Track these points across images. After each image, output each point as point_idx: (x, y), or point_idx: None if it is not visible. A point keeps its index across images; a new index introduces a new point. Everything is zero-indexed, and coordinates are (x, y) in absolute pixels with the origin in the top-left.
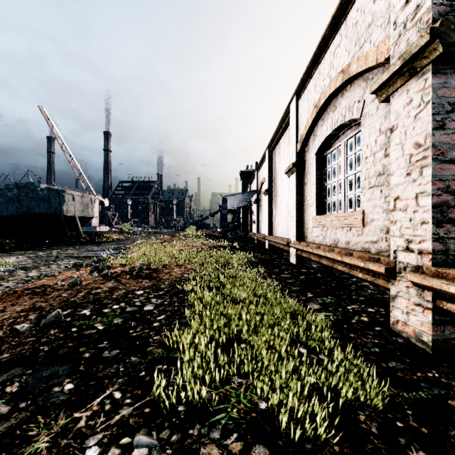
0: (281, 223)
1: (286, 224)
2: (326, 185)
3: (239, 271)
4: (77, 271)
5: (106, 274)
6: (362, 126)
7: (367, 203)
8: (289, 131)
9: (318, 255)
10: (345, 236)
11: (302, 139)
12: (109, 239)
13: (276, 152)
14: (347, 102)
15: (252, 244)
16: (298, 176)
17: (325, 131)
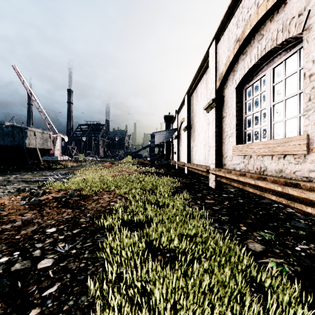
0: (198, 153)
1: (203, 153)
2: (246, 117)
3: (166, 199)
4: (14, 197)
5: (32, 202)
6: (305, 41)
7: (314, 126)
8: (207, 76)
9: (243, 182)
10: (277, 164)
11: (222, 76)
12: (64, 166)
13: (193, 96)
14: (279, 23)
15: (173, 169)
16: (217, 111)
17: (248, 62)
